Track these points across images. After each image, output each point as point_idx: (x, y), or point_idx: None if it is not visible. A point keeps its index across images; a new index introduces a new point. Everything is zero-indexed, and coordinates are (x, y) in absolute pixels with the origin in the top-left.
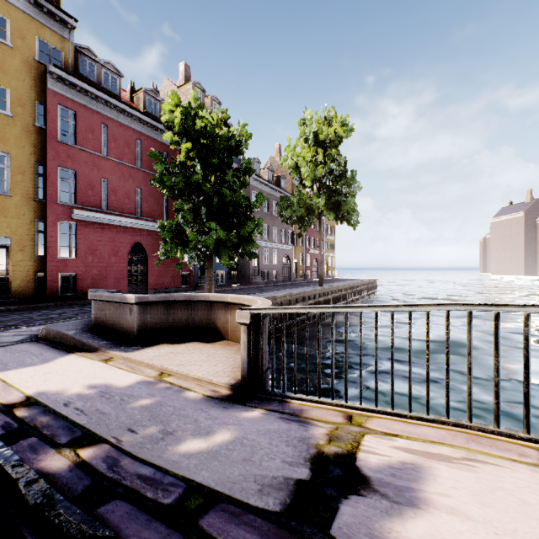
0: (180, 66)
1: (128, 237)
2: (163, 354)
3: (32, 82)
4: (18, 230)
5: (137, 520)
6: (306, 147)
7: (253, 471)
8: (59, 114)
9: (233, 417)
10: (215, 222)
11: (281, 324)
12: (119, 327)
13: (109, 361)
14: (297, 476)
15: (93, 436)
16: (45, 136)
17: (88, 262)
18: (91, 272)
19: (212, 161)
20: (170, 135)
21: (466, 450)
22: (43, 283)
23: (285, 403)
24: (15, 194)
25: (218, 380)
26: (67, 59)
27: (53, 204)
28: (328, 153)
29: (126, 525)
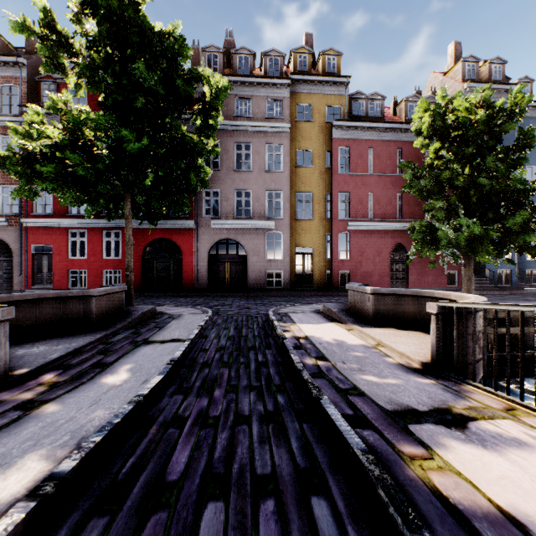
0: (448, 49)
1: (389, 240)
2: (385, 334)
3: (323, 139)
4: (316, 242)
5: (327, 386)
6: None
7: (392, 396)
8: (339, 153)
9: (407, 377)
10: (465, 218)
11: None
12: (362, 310)
13: (350, 330)
14: (416, 407)
15: (325, 358)
16: (330, 173)
17: (357, 262)
18: (360, 270)
19: (466, 151)
20: (419, 141)
21: None
22: (329, 278)
23: (458, 385)
24: (315, 218)
25: (414, 357)
26: (344, 110)
27: (335, 220)
28: None
29: (322, 385)
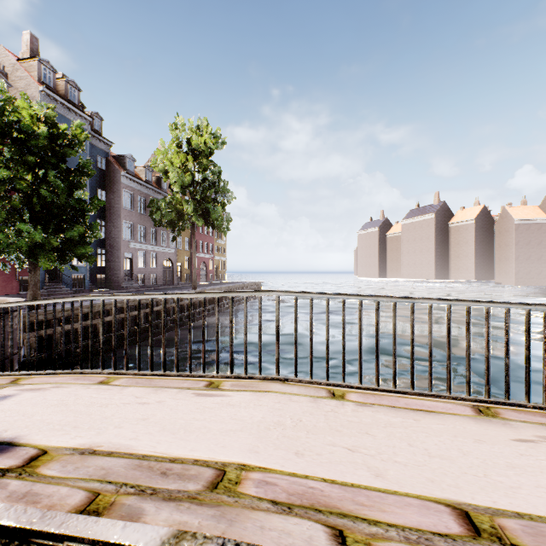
0: (24, 34)
1: None
2: None
3: None
4: None
5: None
6: (174, 153)
7: None
8: None
9: None
10: (27, 224)
11: (134, 328)
12: None
13: None
14: None
15: None
16: None
17: None
18: None
19: (29, 158)
20: None
21: (62, 383)
22: None
23: None
24: None
25: None
26: None
27: None
28: (200, 162)
29: None
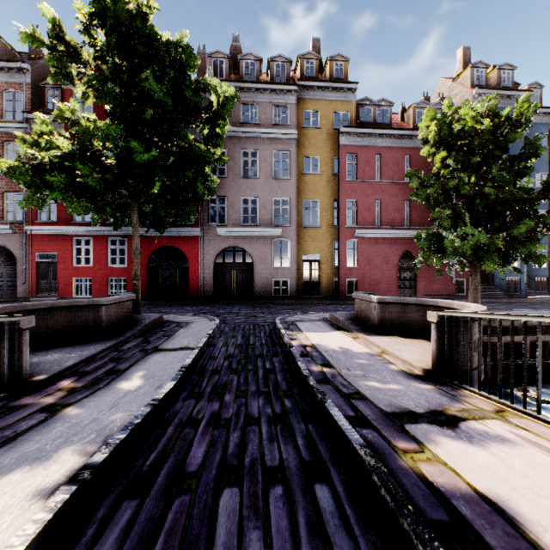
0: (457, 54)
1: (397, 247)
2: (390, 342)
3: (331, 146)
4: (323, 249)
5: (331, 391)
6: None
7: (392, 400)
8: (346, 160)
9: (408, 383)
10: (471, 227)
11: None
12: (368, 319)
13: (355, 339)
14: (414, 410)
15: (331, 365)
16: (338, 180)
17: (365, 270)
18: (367, 278)
19: (471, 161)
20: (426, 149)
21: None
22: (337, 286)
23: (456, 390)
24: (322, 225)
25: (416, 364)
26: (351, 116)
27: (342, 228)
28: None
29: (327, 390)
